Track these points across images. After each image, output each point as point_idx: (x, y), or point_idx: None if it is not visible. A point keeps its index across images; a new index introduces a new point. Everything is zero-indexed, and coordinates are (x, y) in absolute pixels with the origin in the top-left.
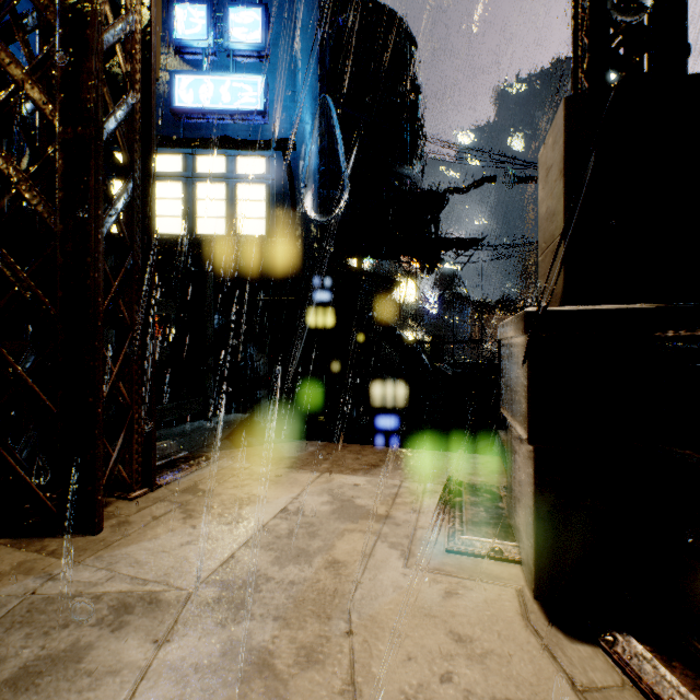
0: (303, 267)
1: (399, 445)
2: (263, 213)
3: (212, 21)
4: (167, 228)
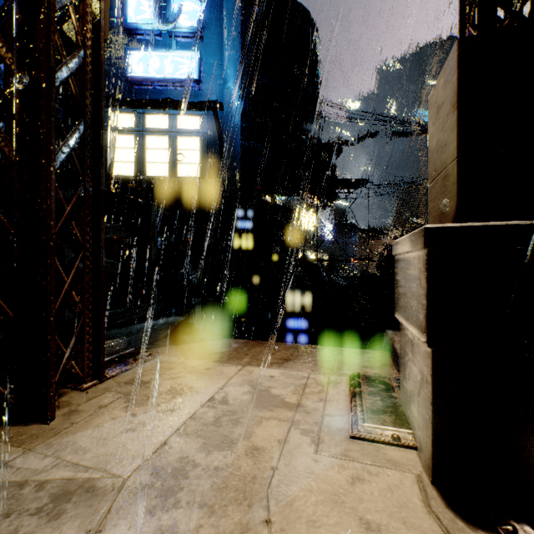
0: (229, 201)
1: (305, 341)
2: (197, 160)
3: (158, 9)
4: (123, 171)
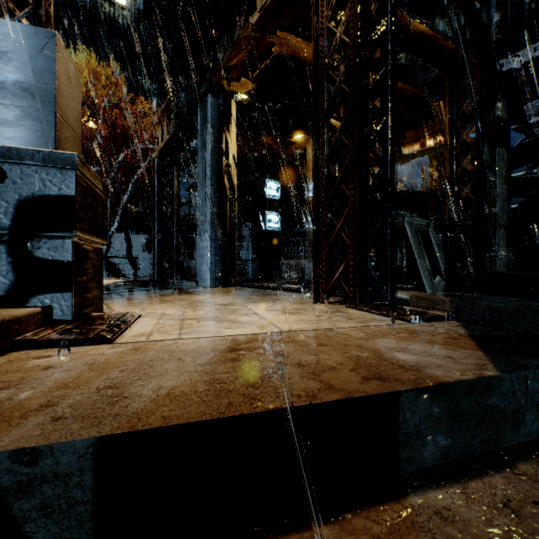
0: None
1: None
2: None
3: None
4: None
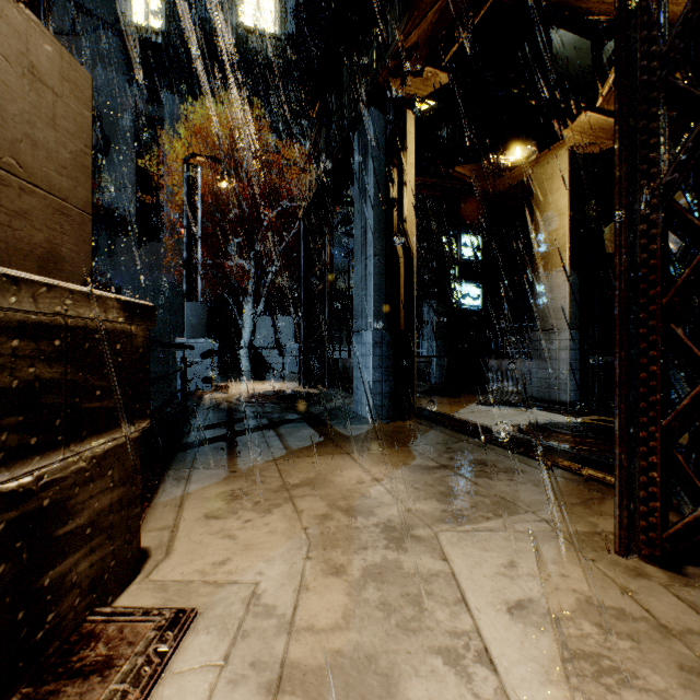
0: None
1: None
2: None
3: None
4: None
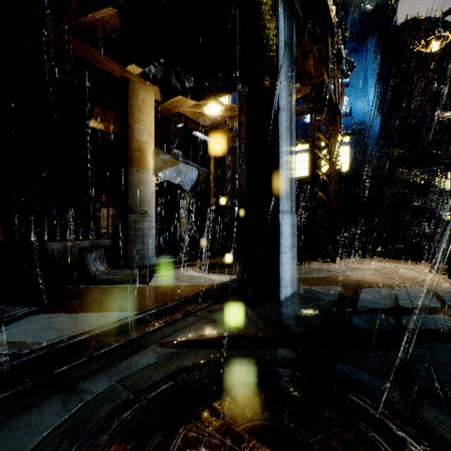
0: (371, 184)
1: None
2: (347, 160)
3: None
4: (301, 173)
